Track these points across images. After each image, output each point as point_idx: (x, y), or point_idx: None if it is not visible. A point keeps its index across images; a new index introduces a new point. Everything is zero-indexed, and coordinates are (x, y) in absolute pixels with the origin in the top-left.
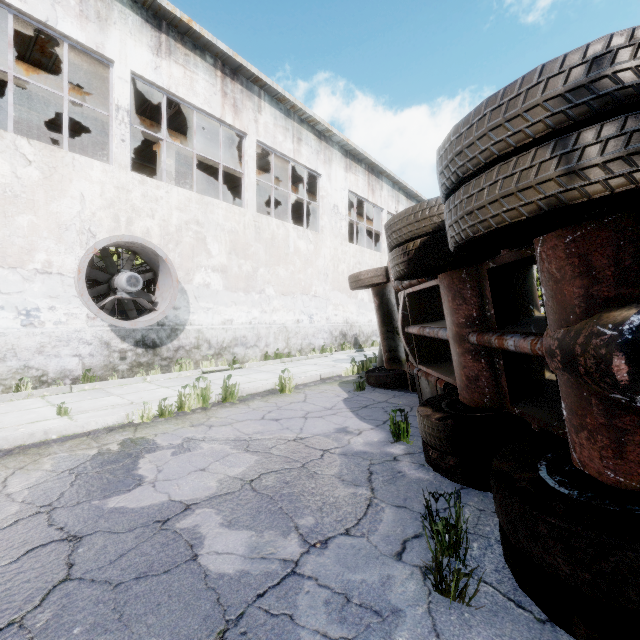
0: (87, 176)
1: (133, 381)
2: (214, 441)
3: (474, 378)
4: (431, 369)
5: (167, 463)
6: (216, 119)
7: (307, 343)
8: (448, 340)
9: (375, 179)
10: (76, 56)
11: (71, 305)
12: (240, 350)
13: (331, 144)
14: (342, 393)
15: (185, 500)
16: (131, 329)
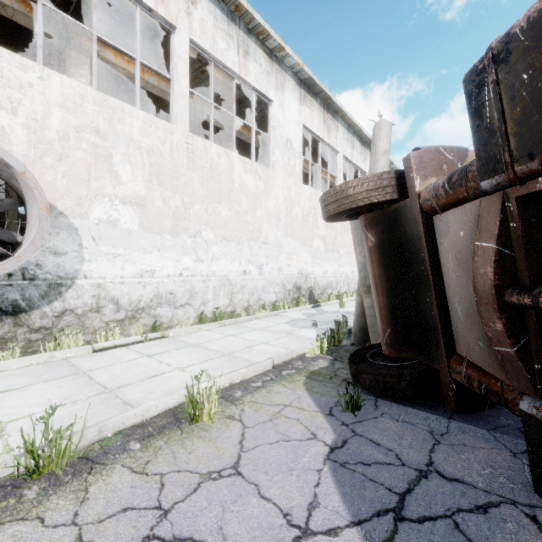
0: None
1: None
2: None
3: None
4: None
5: None
6: None
7: (256, 298)
8: None
9: (330, 118)
10: None
11: None
12: (165, 311)
13: (284, 68)
14: (318, 421)
15: None
16: None
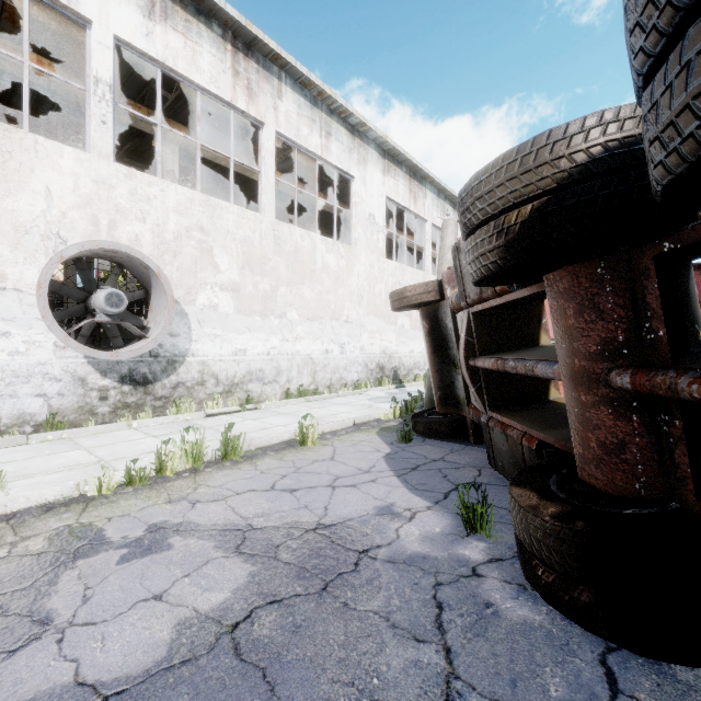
0: (55, 165)
1: (114, 428)
2: (193, 532)
3: (616, 446)
4: (511, 418)
5: (104, 581)
6: (226, 103)
7: (338, 378)
8: (529, 377)
9: (417, 185)
10: (54, 27)
11: (33, 330)
12: (256, 387)
13: (366, 141)
14: (382, 446)
15: (102, 683)
16: (115, 361)
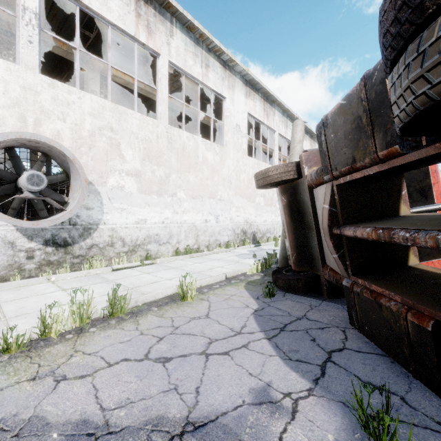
0: None
1: (35, 281)
2: (32, 440)
3: None
4: (384, 288)
5: None
6: (130, 37)
7: (214, 239)
8: (390, 244)
9: (269, 106)
10: None
11: None
12: (153, 247)
13: (234, 73)
14: (250, 301)
15: None
16: (39, 228)
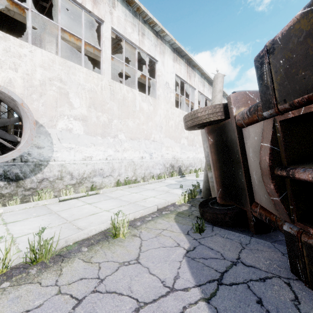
0: None
1: None
2: None
3: None
4: None
5: None
6: (78, 4)
7: (148, 172)
8: None
9: (191, 70)
10: None
11: None
12: (98, 179)
13: (164, 42)
14: (181, 237)
15: None
16: None
